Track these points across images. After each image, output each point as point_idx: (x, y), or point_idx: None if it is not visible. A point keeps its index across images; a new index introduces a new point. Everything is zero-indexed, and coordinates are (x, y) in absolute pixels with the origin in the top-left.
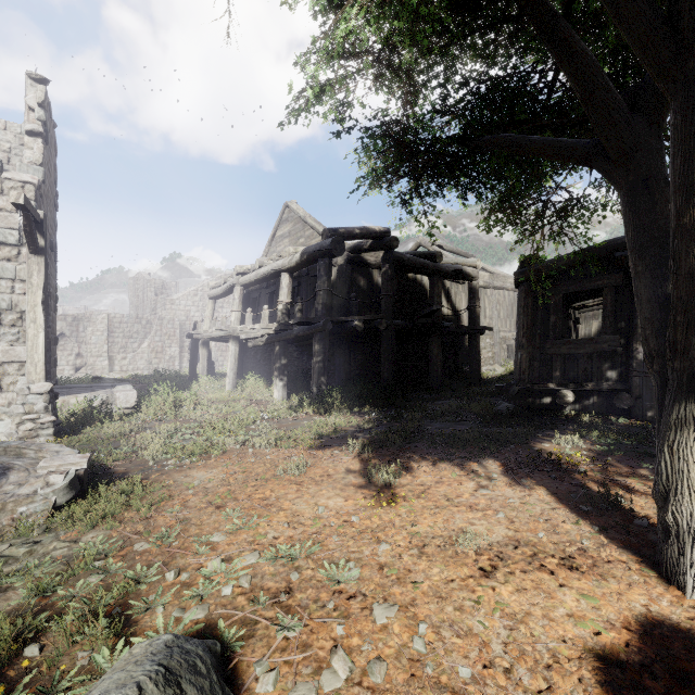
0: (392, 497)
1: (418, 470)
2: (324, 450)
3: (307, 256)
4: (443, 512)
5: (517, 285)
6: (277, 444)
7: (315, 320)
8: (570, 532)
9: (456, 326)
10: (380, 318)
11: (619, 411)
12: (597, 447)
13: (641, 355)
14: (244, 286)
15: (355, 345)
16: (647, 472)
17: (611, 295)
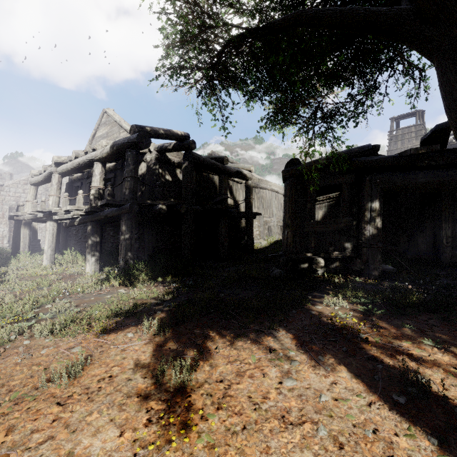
0: (186, 414)
1: (216, 355)
2: (117, 332)
3: (117, 148)
4: (253, 437)
5: (284, 180)
6: (61, 332)
7: (122, 203)
8: (413, 456)
9: (238, 211)
10: (181, 204)
11: (352, 271)
12: (360, 308)
13: (367, 232)
14: (62, 174)
15: (162, 226)
16: (410, 333)
17: (348, 189)
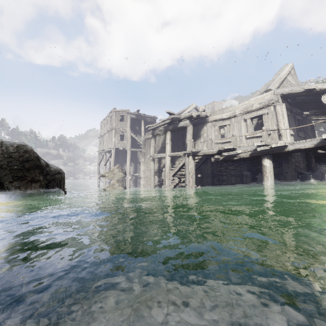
0: None
1: None
2: None
3: None
4: None
5: None
6: None
7: None
8: None
9: None
10: None
11: None
12: None
13: None
14: None
15: None
16: None
17: None
